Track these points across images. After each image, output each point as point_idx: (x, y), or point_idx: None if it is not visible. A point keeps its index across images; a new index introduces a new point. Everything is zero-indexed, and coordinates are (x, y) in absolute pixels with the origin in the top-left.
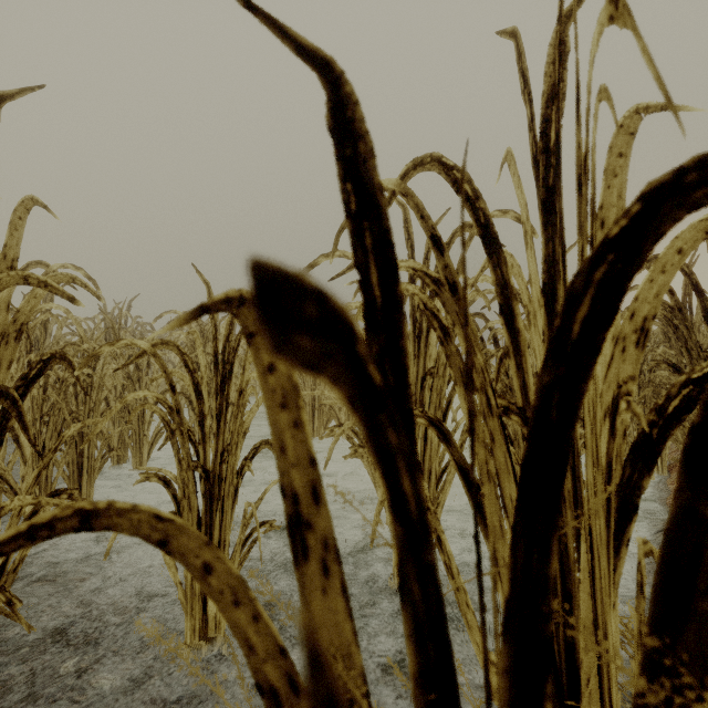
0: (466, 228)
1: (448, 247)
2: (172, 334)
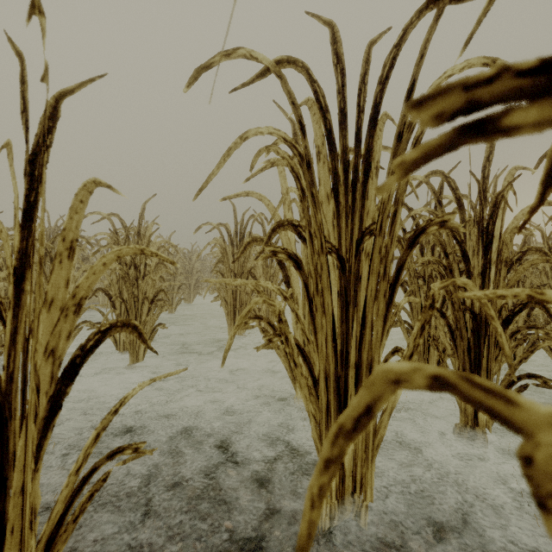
0: (429, 7)
1: (397, 50)
2: (96, 235)
